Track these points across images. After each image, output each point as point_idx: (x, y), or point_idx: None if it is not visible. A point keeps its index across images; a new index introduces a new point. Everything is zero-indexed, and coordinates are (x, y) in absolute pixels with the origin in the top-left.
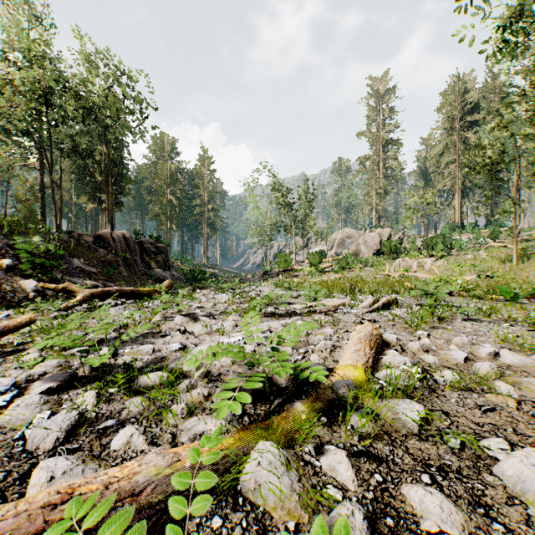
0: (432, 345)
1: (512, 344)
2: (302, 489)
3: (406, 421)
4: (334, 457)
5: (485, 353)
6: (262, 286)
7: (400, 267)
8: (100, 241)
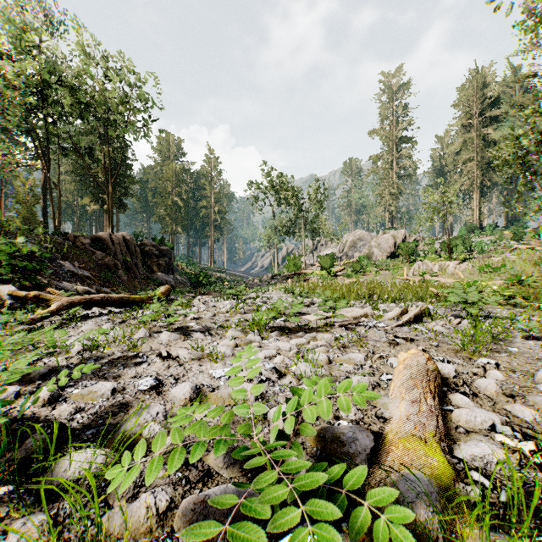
0: (509, 383)
1: None
2: None
3: None
4: None
5: None
6: (270, 291)
7: (420, 271)
8: (98, 243)
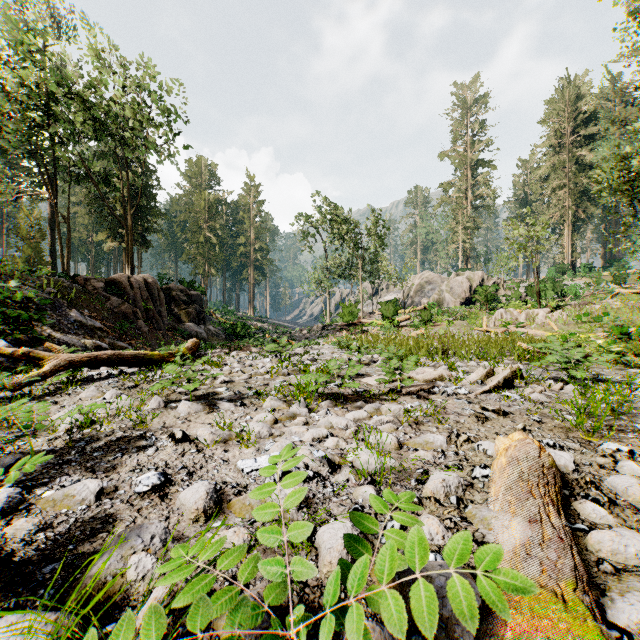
0: None
1: None
2: None
3: None
4: None
5: None
6: (321, 345)
7: (503, 321)
8: (114, 287)
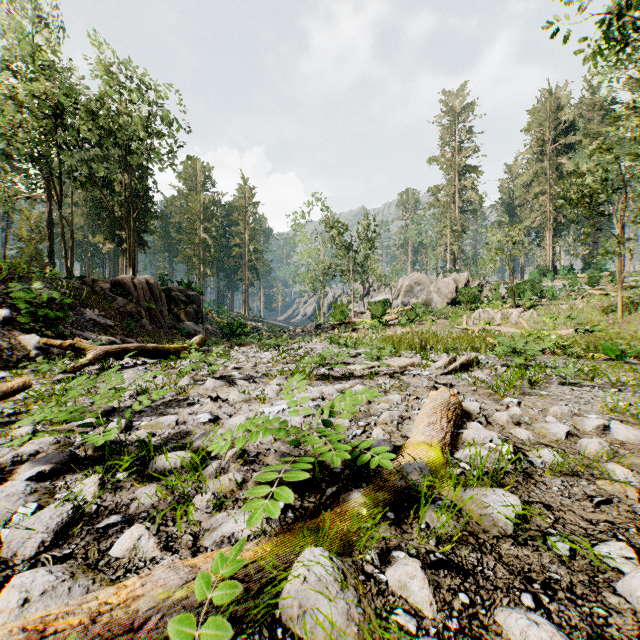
0: (524, 416)
1: (624, 415)
2: (362, 616)
3: (497, 518)
4: (405, 570)
5: (591, 426)
6: (314, 342)
7: (481, 320)
8: (119, 288)
